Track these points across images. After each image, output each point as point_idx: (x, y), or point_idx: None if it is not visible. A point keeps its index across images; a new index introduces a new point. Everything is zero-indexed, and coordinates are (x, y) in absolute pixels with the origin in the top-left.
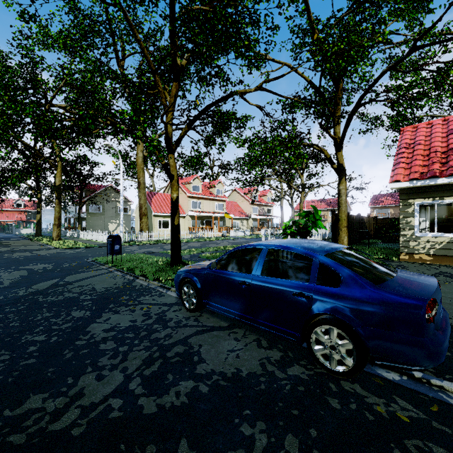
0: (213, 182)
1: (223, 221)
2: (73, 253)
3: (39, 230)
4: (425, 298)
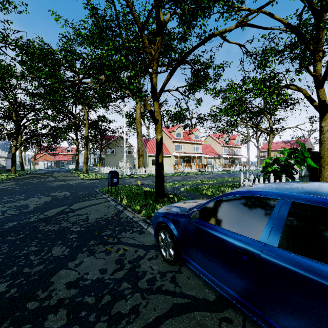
0: (192, 130)
1: (199, 159)
2: (90, 183)
3: (77, 166)
4: None
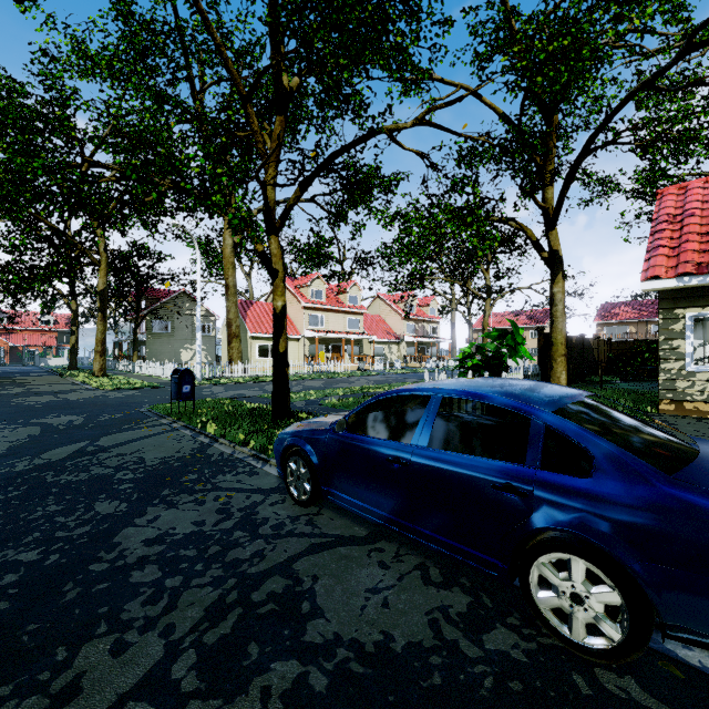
0: (344, 284)
1: (359, 346)
2: (121, 398)
3: (75, 360)
4: None
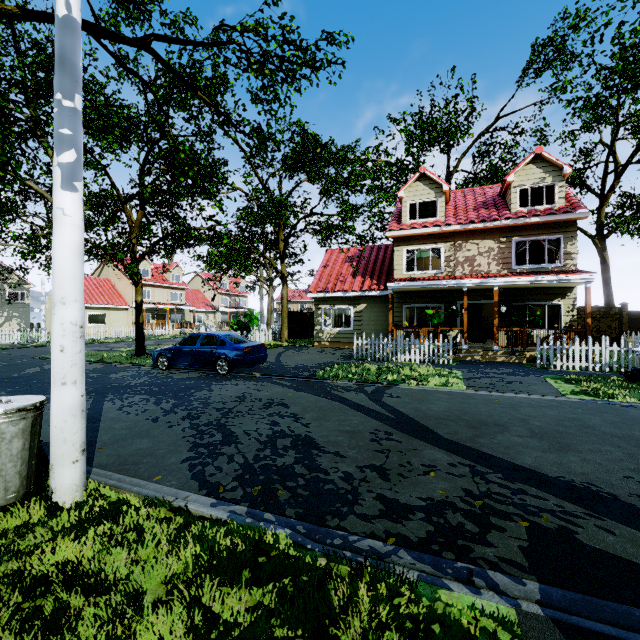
0: (168, 265)
1: (182, 314)
2: None
3: None
4: (246, 346)
